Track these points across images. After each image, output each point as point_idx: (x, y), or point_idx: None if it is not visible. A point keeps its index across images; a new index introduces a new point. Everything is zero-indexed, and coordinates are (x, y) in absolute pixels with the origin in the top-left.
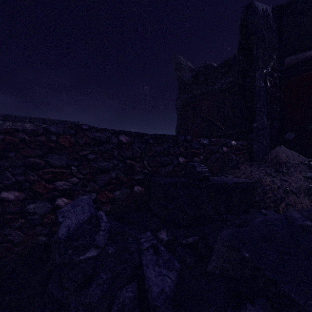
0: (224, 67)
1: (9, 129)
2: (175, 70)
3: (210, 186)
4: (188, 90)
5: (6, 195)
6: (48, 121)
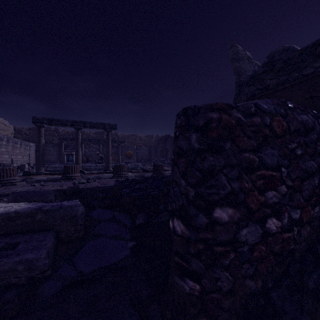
0: (318, 47)
1: (222, 104)
2: (232, 61)
3: None
4: (258, 81)
5: (219, 214)
6: (88, 124)
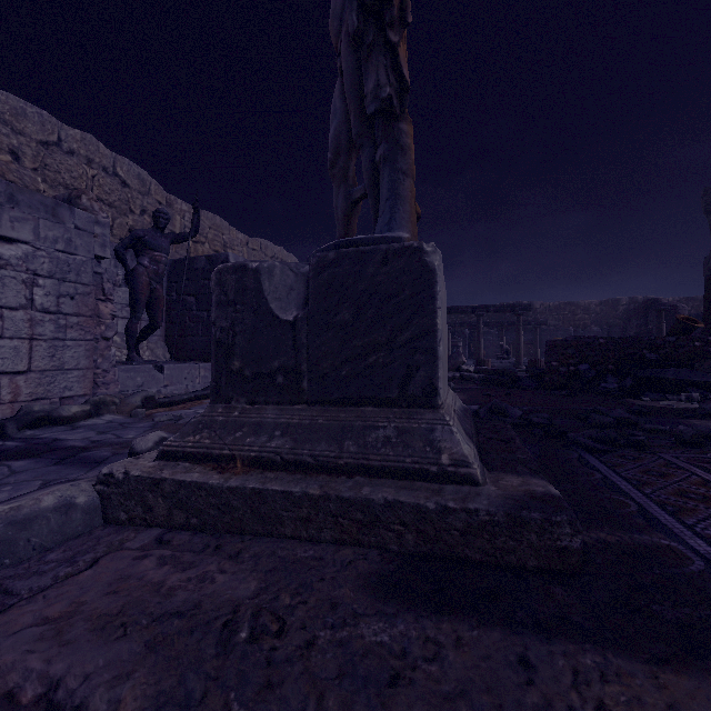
0: None
1: (554, 341)
2: (706, 215)
3: (654, 365)
4: None
5: (553, 364)
6: (492, 308)
